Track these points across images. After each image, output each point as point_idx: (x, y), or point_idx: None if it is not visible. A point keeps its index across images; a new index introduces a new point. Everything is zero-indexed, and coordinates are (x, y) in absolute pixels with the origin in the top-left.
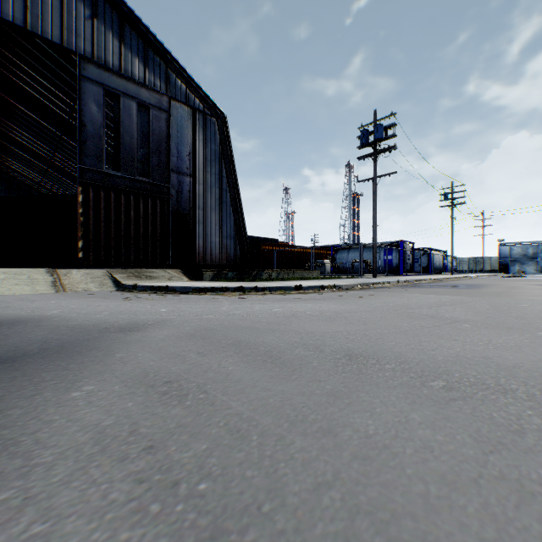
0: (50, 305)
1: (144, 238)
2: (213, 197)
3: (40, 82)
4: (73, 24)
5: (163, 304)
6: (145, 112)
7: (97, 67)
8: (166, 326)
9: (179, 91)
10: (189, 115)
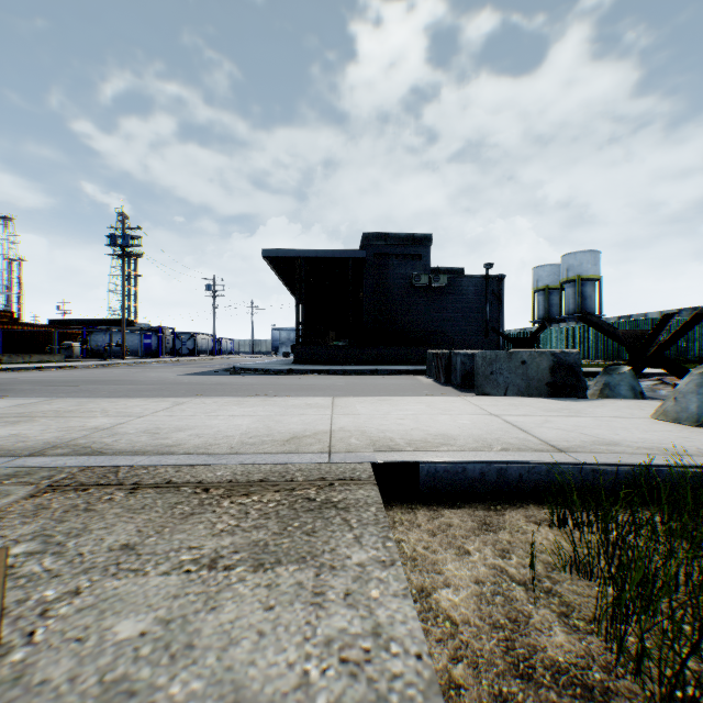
0: None
1: None
2: None
3: None
4: None
5: None
6: None
7: None
8: None
9: None
10: None
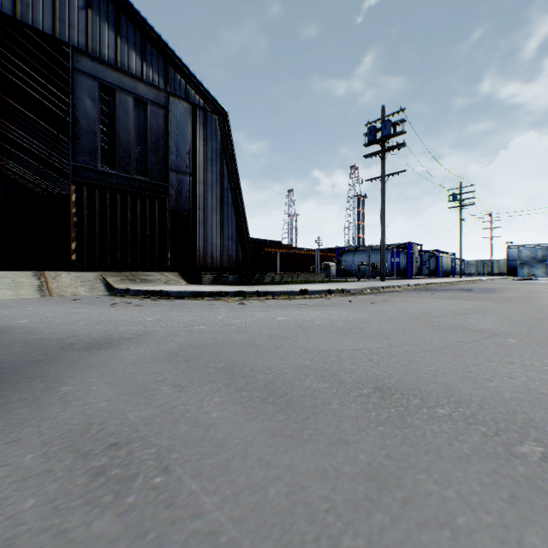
0: (24, 312)
1: (141, 239)
2: (214, 197)
3: (35, 79)
4: (66, 15)
5: (152, 311)
6: (142, 107)
7: (92, 60)
8: (145, 341)
9: (179, 87)
10: (189, 112)
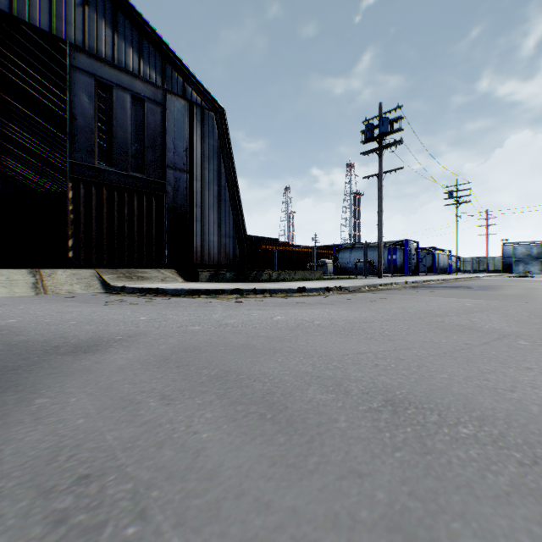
0: (15, 311)
1: (138, 237)
2: (212, 195)
3: (33, 76)
4: (62, 11)
5: (146, 310)
6: (139, 105)
7: (89, 57)
8: (136, 343)
9: (176, 84)
10: (186, 109)
